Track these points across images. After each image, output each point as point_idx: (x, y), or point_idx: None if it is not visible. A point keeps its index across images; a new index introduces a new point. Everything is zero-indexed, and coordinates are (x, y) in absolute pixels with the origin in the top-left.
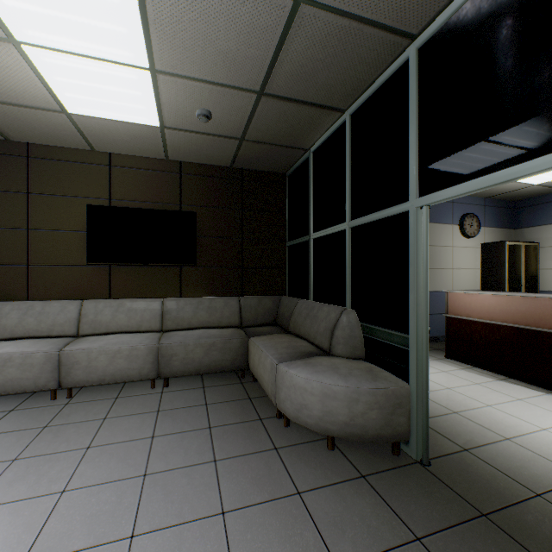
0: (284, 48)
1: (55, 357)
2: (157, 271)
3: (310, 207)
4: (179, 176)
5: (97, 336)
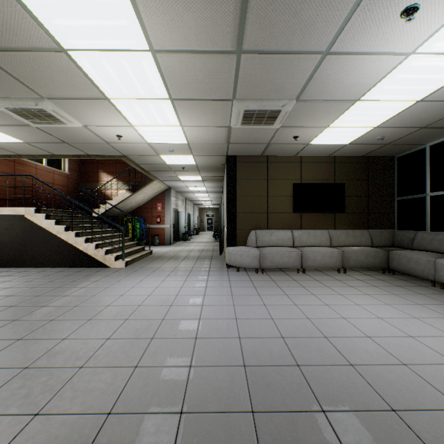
0: None
1: (300, 254)
2: (322, 215)
3: (426, 177)
4: (333, 164)
5: (306, 247)
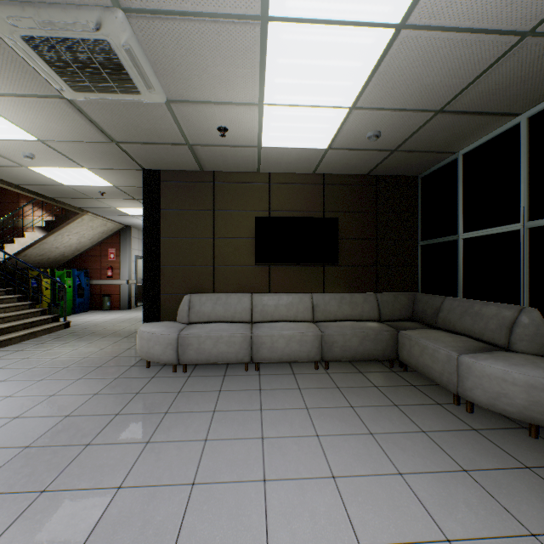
0: (487, 73)
1: (249, 338)
2: (304, 270)
3: (458, 208)
4: (322, 187)
5: (268, 323)
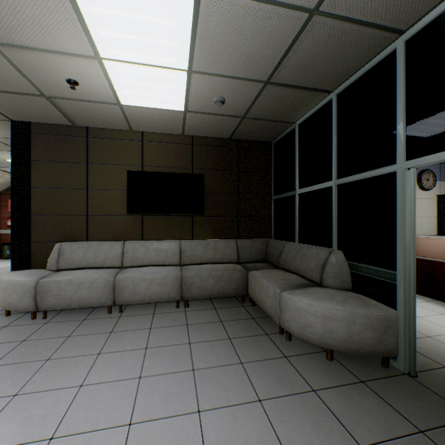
0: (293, 48)
1: (111, 282)
2: (175, 219)
3: (295, 168)
4: (191, 147)
5: (136, 268)
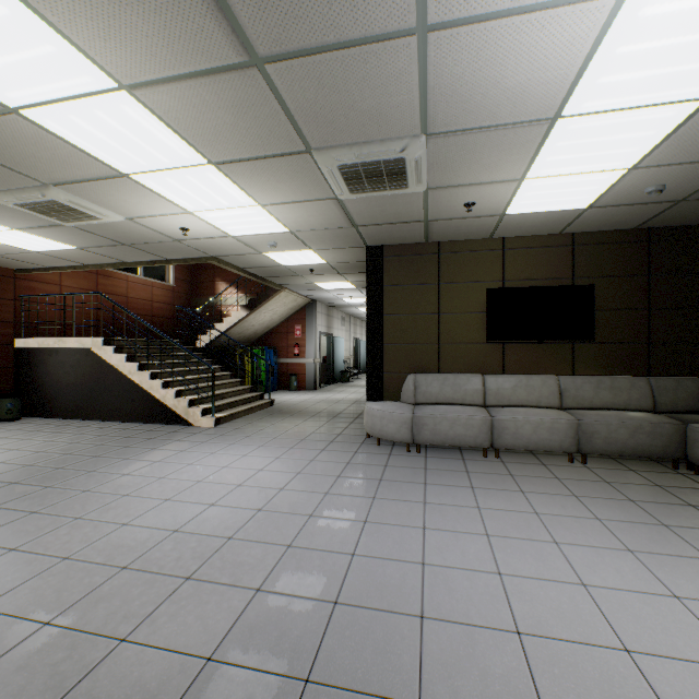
0: None
1: (488, 421)
2: (547, 348)
3: None
4: (571, 248)
5: (506, 408)
